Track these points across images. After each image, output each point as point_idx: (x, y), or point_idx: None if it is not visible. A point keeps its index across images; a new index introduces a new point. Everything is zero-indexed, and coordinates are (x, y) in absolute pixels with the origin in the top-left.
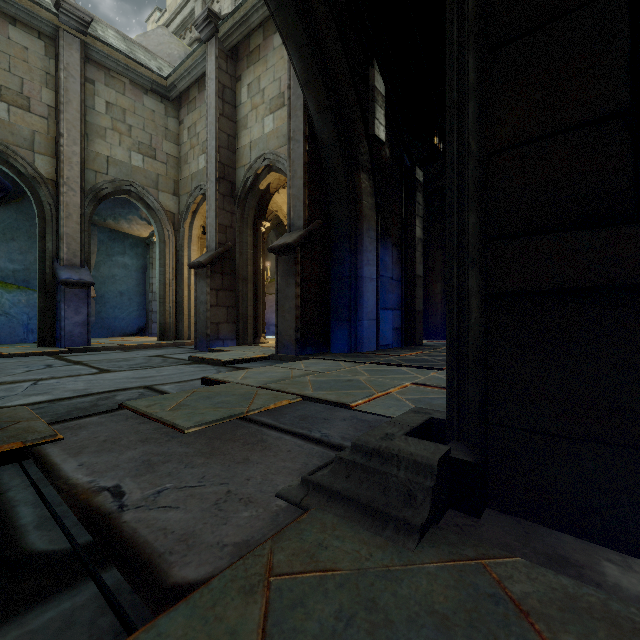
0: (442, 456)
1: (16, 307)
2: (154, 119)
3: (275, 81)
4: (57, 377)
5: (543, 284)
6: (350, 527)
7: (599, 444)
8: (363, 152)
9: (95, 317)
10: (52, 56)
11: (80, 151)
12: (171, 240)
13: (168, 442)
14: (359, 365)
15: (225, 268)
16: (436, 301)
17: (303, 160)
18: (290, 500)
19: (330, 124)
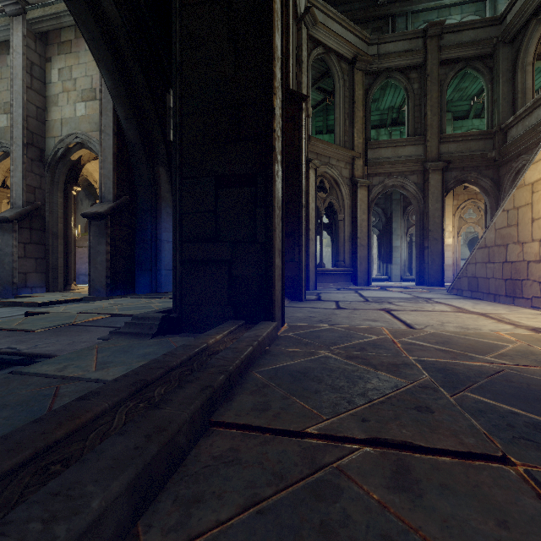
0: (164, 315)
1: None
2: None
3: (87, 76)
4: None
5: (197, 258)
6: (128, 339)
7: (209, 305)
8: (162, 152)
9: None
10: None
11: None
12: None
13: (26, 335)
14: (155, 299)
15: (34, 224)
16: None
17: (113, 150)
18: (104, 339)
19: (135, 129)
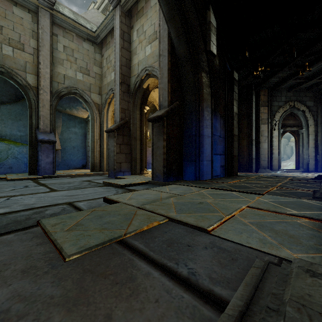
0: None
1: (21, 154)
2: (88, 54)
3: (151, 25)
4: (24, 194)
5: None
6: None
7: None
8: (203, 60)
9: (61, 159)
10: (35, 22)
11: (49, 71)
12: (97, 118)
13: (44, 275)
14: (203, 189)
15: (124, 132)
16: (243, 150)
17: (167, 66)
18: None
19: (184, 43)
